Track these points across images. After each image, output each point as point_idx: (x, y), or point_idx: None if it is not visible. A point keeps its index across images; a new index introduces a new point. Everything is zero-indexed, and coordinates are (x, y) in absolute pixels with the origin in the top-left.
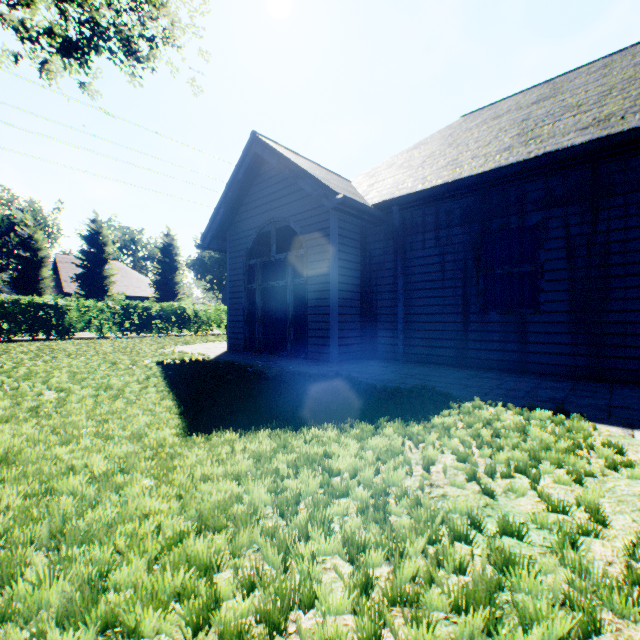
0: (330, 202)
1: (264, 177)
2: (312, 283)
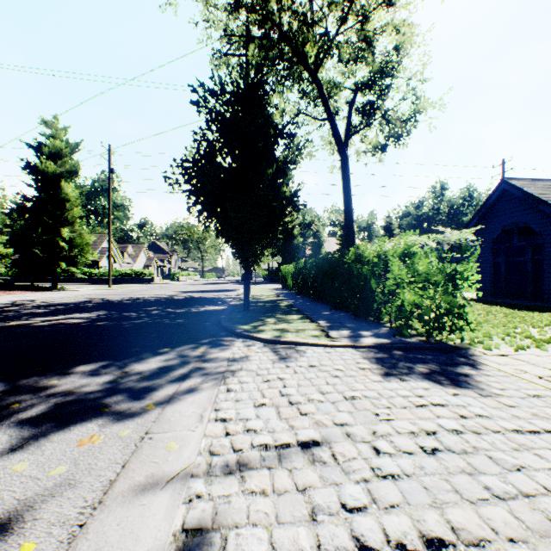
0: None
1: (507, 198)
2: (547, 259)
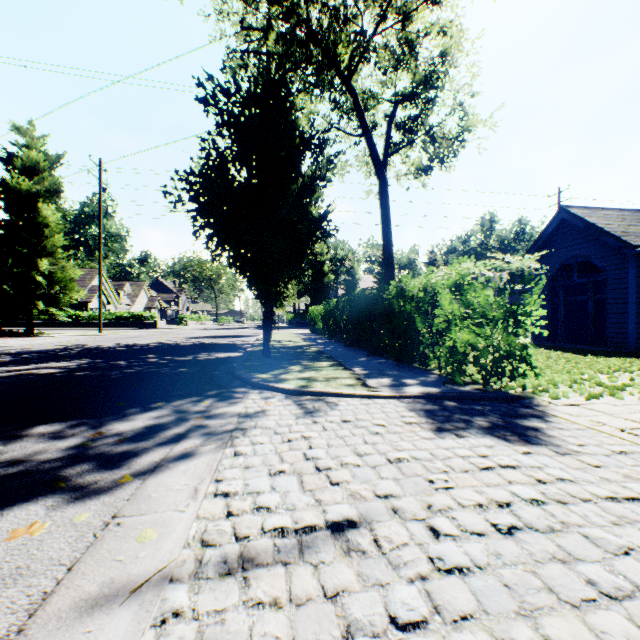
0: (629, 251)
1: (566, 229)
2: (611, 298)
